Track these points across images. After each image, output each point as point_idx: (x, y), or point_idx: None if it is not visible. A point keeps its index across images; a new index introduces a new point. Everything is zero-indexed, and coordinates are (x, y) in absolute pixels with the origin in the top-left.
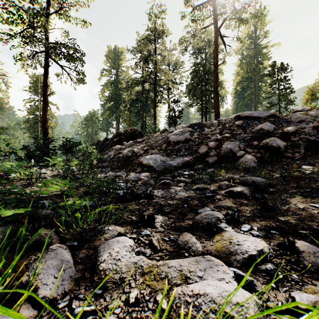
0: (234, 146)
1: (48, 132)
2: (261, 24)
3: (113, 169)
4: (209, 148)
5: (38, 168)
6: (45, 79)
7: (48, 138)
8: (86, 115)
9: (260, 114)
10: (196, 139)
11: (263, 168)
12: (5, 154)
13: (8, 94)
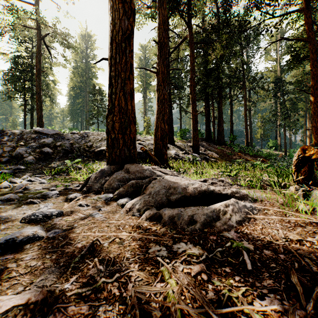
0: (23, 151)
1: None
2: (91, 46)
3: None
4: (4, 151)
5: None
6: None
7: None
8: None
9: (50, 132)
10: None
11: (38, 163)
12: None
13: None
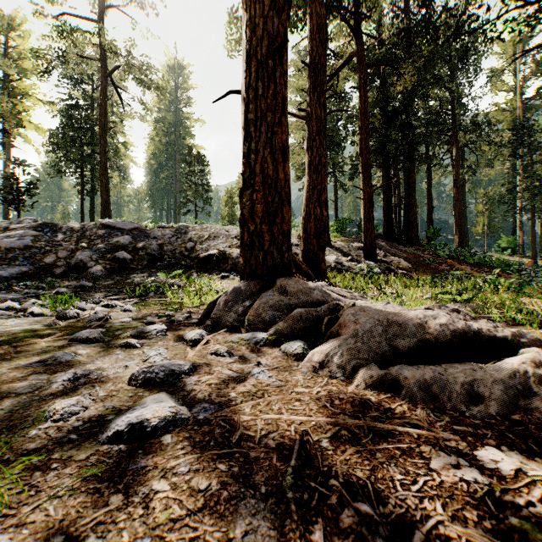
0: (86, 257)
1: None
2: (184, 84)
3: None
4: (58, 258)
5: None
6: None
7: None
8: None
9: (126, 226)
10: (43, 246)
11: (109, 277)
12: None
13: None
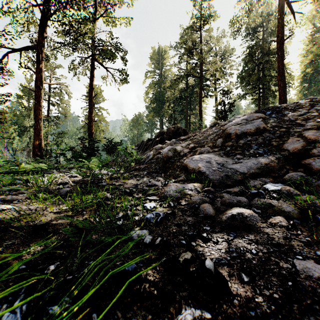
0: None
1: (93, 133)
2: None
3: (150, 173)
4: (307, 142)
5: (79, 169)
6: (90, 81)
7: (92, 139)
8: (133, 118)
9: None
10: (275, 128)
11: None
12: (56, 155)
13: (69, 103)
